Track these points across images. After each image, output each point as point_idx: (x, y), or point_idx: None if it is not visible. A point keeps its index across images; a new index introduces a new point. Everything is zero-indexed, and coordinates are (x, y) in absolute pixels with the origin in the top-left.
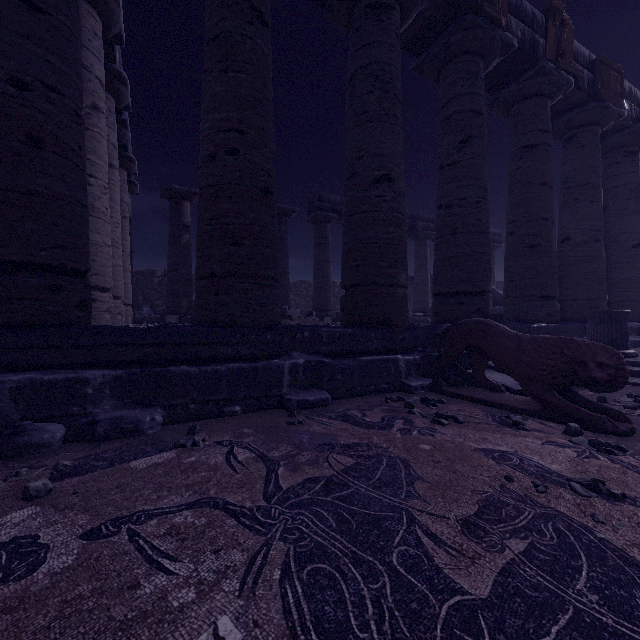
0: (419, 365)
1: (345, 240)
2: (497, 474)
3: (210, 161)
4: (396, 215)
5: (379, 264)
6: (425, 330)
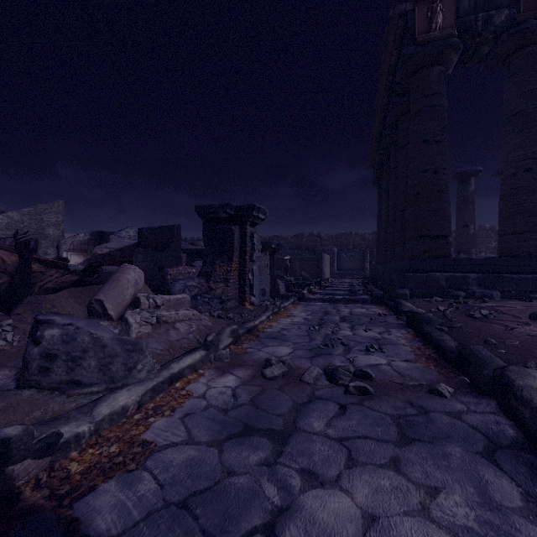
0: None
1: None
2: None
3: (511, 177)
4: None
5: None
6: None
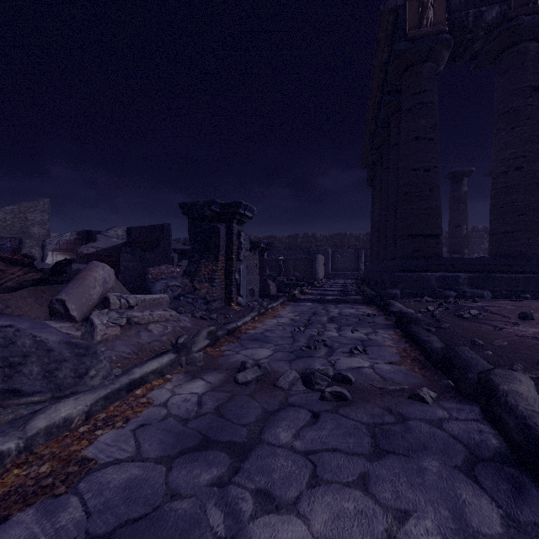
0: None
1: None
2: None
3: (502, 175)
4: None
5: None
6: None
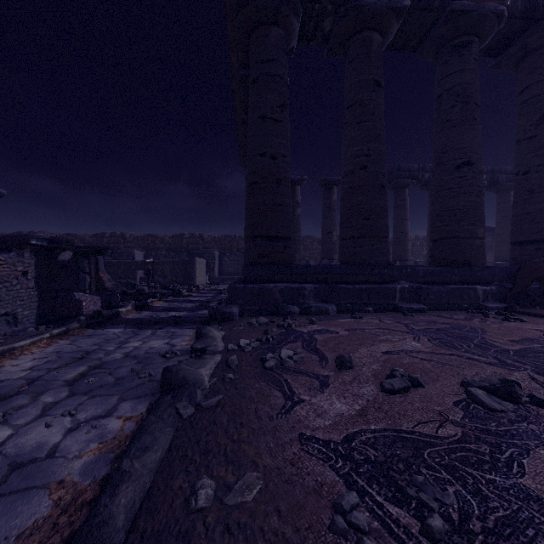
0: (495, 294)
1: (433, 209)
2: (539, 334)
3: (350, 174)
4: (475, 188)
5: (461, 224)
6: (501, 269)
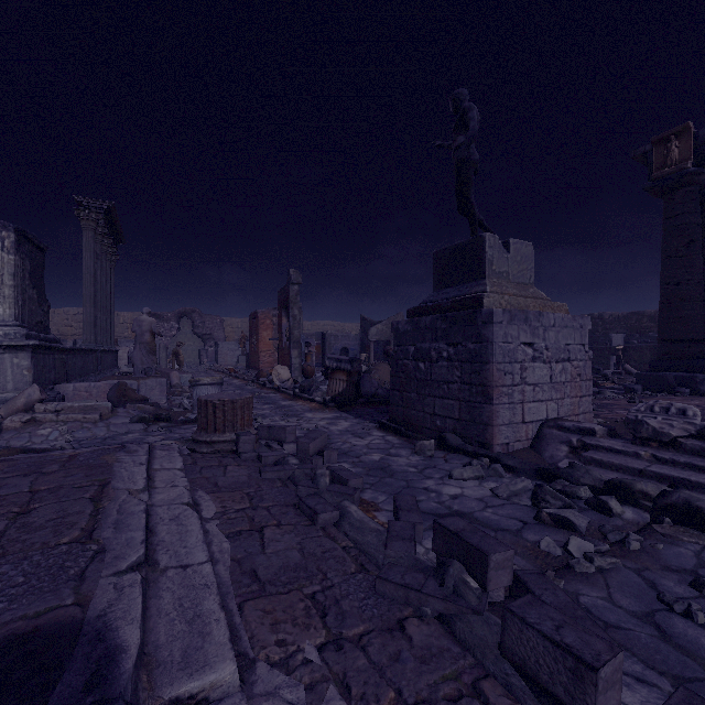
0: None
1: None
2: None
3: None
4: None
5: None
6: None
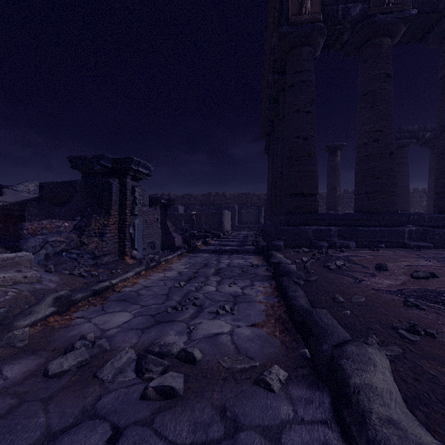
0: None
1: (437, 168)
2: None
3: (364, 146)
4: None
5: None
6: None
